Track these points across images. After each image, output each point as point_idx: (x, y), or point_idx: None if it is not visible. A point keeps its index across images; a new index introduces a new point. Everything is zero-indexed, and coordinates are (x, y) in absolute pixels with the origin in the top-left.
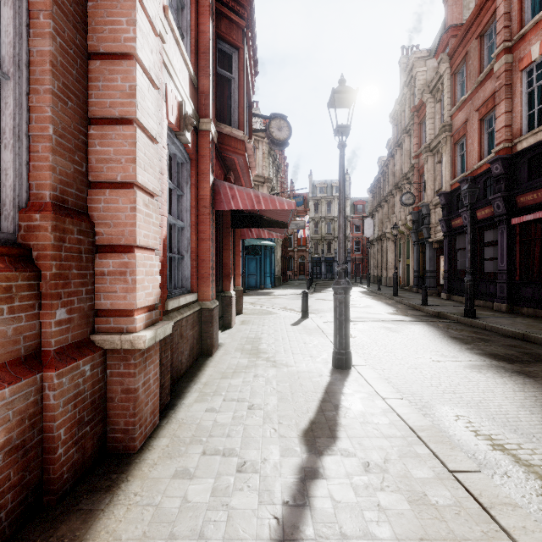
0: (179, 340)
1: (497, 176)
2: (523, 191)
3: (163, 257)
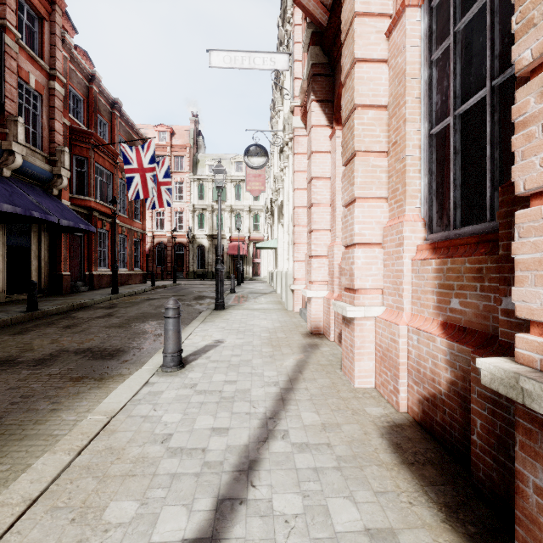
0: None
1: None
2: None
3: None
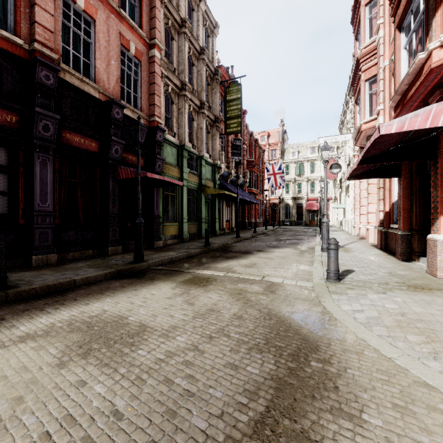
0: (392, 239)
1: (42, 86)
2: (73, 129)
3: (391, 211)
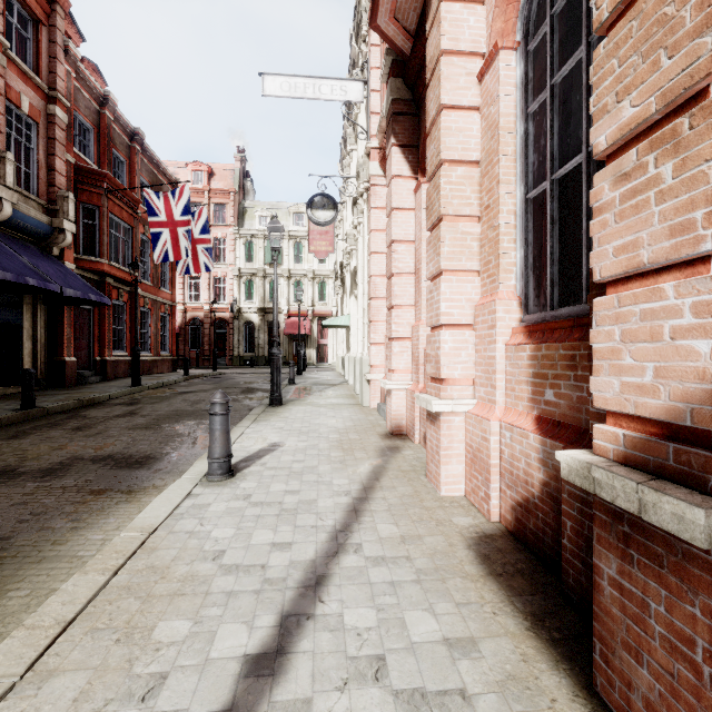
0: None
1: None
2: None
3: None
